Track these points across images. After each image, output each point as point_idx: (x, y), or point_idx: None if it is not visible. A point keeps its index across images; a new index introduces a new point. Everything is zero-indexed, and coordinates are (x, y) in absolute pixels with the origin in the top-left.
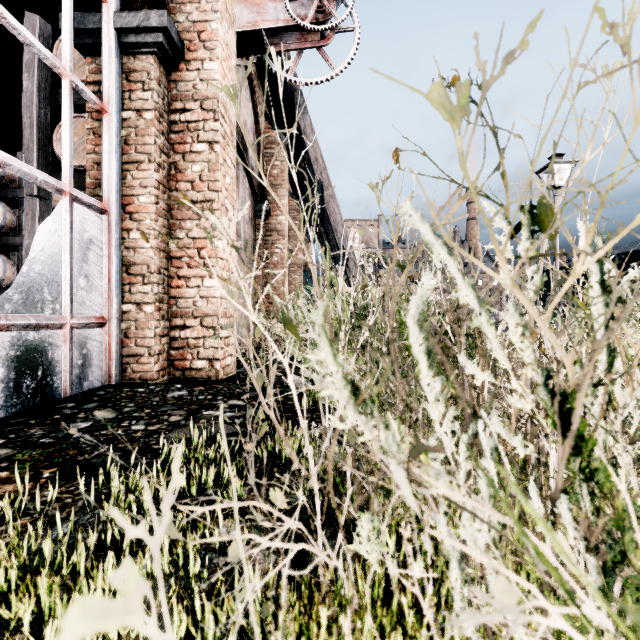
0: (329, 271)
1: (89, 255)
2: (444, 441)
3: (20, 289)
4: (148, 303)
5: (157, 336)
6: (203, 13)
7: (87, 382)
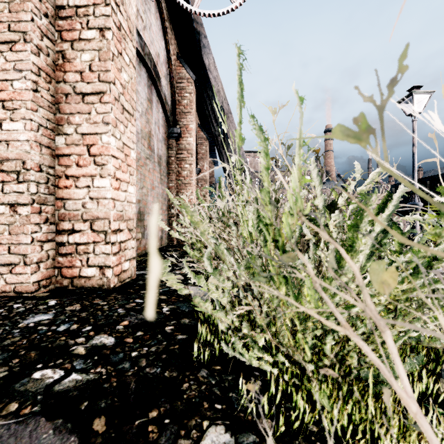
0: None
1: None
2: None
3: None
4: (23, 204)
5: (36, 242)
6: None
7: None
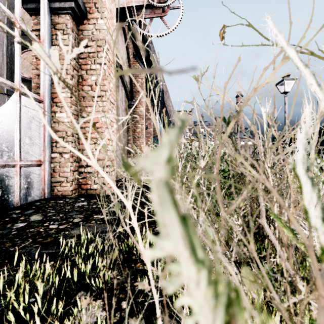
0: None
1: (31, 125)
2: None
3: None
4: (66, 153)
5: (71, 171)
6: None
7: (30, 197)
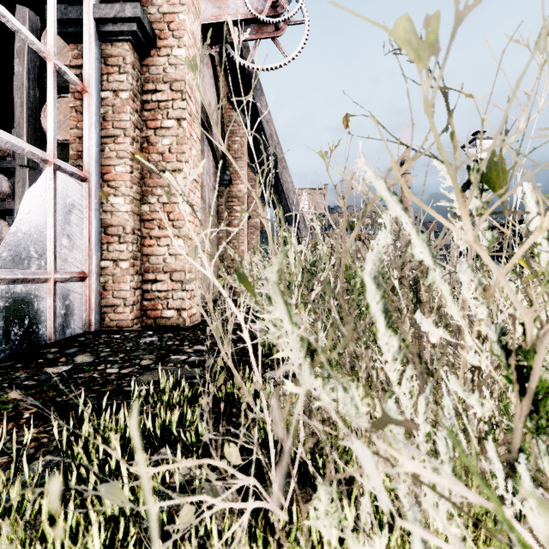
0: (284, 225)
1: (71, 218)
2: (403, 402)
3: (8, 247)
4: (123, 260)
5: (131, 289)
6: (172, 6)
7: (69, 329)
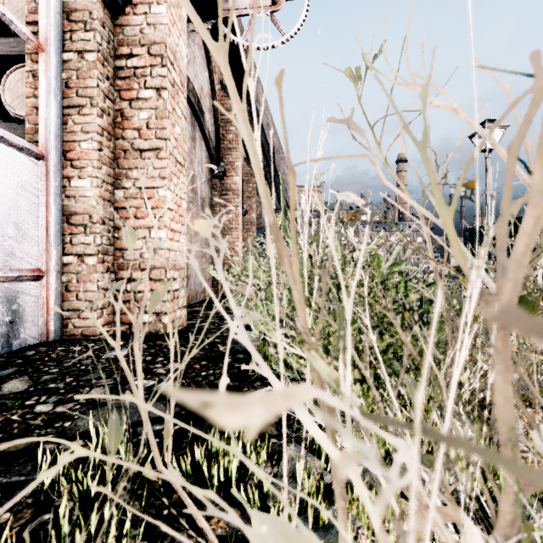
0: None
1: (21, 202)
2: None
3: None
4: (90, 255)
5: (100, 289)
6: None
7: (18, 340)
